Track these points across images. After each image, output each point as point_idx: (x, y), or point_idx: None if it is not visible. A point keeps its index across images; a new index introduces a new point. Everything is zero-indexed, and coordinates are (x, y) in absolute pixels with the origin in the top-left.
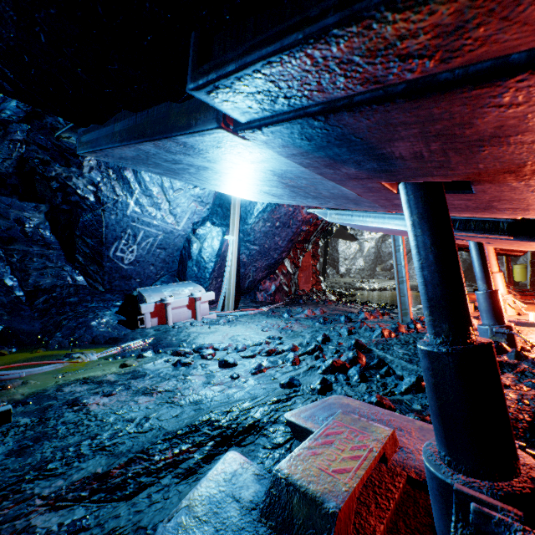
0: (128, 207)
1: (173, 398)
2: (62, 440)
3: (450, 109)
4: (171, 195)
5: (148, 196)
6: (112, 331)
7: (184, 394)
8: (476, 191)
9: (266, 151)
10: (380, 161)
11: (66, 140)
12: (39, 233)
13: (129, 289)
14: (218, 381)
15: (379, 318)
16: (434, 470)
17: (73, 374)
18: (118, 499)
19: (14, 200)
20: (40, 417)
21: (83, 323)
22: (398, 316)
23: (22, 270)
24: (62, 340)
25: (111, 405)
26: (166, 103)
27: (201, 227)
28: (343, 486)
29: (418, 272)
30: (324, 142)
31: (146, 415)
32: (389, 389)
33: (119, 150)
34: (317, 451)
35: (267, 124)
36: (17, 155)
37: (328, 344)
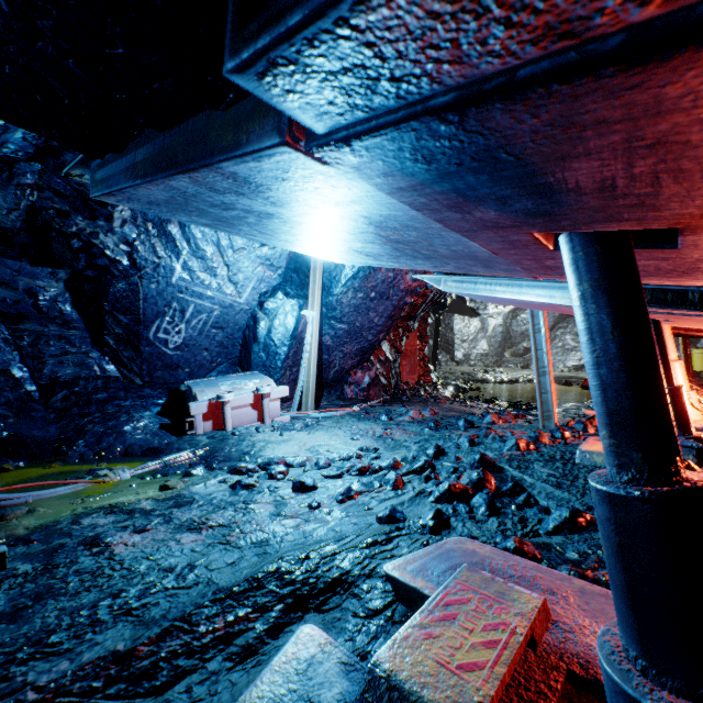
0: (173, 273)
1: (229, 536)
2: (72, 598)
3: (699, 87)
4: (231, 256)
5: (200, 257)
6: (151, 439)
7: (244, 531)
8: (682, 245)
9: (357, 184)
10: (540, 197)
11: (78, 180)
12: (57, 308)
13: (176, 382)
14: (291, 512)
15: (512, 422)
16: (620, 680)
17: (97, 498)
18: (144, 693)
19: (24, 264)
20: (46, 563)
21: (113, 428)
22: (537, 419)
23: (34, 357)
24: (85, 451)
25: (144, 545)
26: (205, 112)
27: (270, 300)
28: (474, 694)
29: (591, 369)
30: (453, 165)
31: (191, 561)
32: (530, 526)
33: (143, 189)
34: (433, 632)
35: (359, 134)
36: (26, 205)
37: (442, 460)
